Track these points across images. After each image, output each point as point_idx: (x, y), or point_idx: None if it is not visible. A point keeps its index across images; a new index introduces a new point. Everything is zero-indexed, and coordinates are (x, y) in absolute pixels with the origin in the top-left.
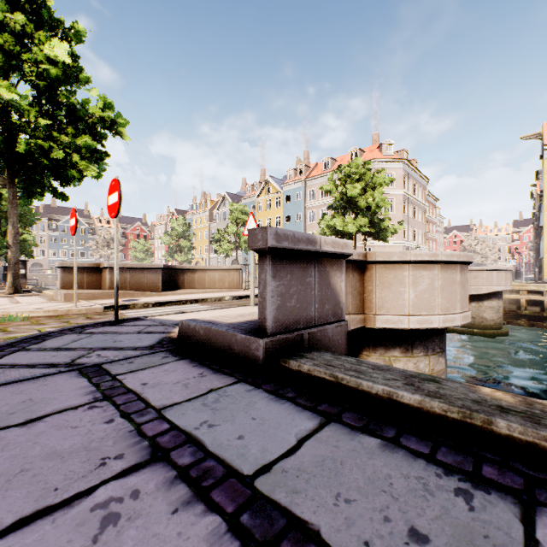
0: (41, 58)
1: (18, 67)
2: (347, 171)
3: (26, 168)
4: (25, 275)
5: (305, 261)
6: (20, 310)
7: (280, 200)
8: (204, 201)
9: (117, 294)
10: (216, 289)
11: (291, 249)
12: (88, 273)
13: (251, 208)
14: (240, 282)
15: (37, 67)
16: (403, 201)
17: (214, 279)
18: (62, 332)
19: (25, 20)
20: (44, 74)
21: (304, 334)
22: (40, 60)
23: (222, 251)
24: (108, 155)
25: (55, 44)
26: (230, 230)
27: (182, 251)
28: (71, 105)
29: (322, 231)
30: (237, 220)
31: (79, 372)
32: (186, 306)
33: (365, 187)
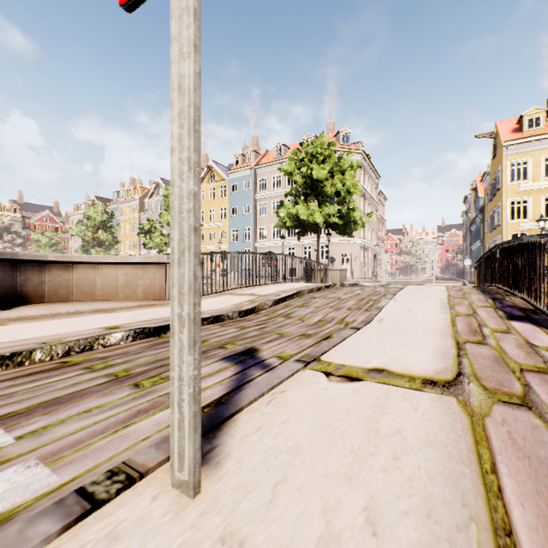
0: None
1: None
2: (310, 150)
3: None
4: None
5: None
6: None
7: (226, 189)
8: (133, 187)
9: None
10: (116, 302)
11: None
12: None
13: None
14: (167, 287)
15: None
16: (360, 196)
17: (114, 281)
18: None
19: None
20: None
21: None
22: None
23: (153, 246)
24: None
25: None
26: (163, 219)
27: (102, 246)
28: None
29: (281, 221)
30: None
31: None
32: None
33: (332, 170)
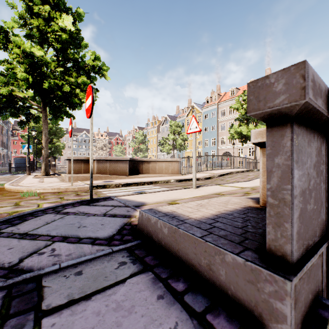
0: (57, 28)
1: (47, 40)
2: None
3: (50, 99)
4: (55, 165)
5: (319, 140)
6: (37, 188)
7: (201, 117)
8: (154, 121)
9: (91, 179)
10: (163, 174)
11: (320, 115)
12: (84, 163)
13: (182, 123)
14: (179, 169)
15: (55, 35)
16: None
17: (161, 167)
18: (46, 210)
19: (50, 11)
20: (59, 39)
21: (323, 251)
22: (56, 30)
23: (165, 150)
24: (98, 91)
25: (65, 18)
26: (170, 137)
27: (141, 151)
28: (75, 59)
29: (231, 135)
30: (174, 131)
31: (5, 293)
32: (144, 186)
33: None
